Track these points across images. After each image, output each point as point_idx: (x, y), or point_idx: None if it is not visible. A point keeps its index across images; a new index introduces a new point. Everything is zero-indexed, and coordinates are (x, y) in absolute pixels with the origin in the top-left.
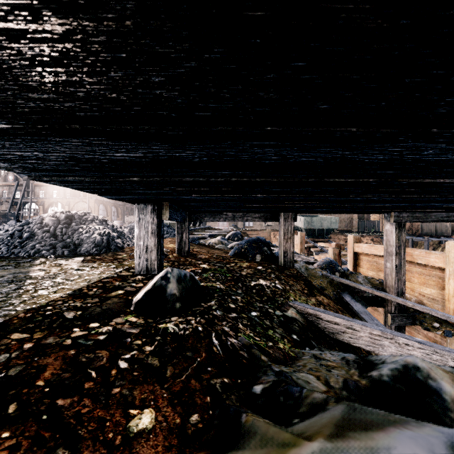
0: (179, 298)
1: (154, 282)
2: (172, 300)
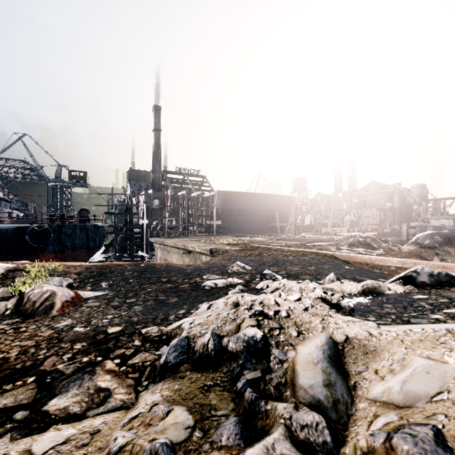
0: None
1: None
2: None
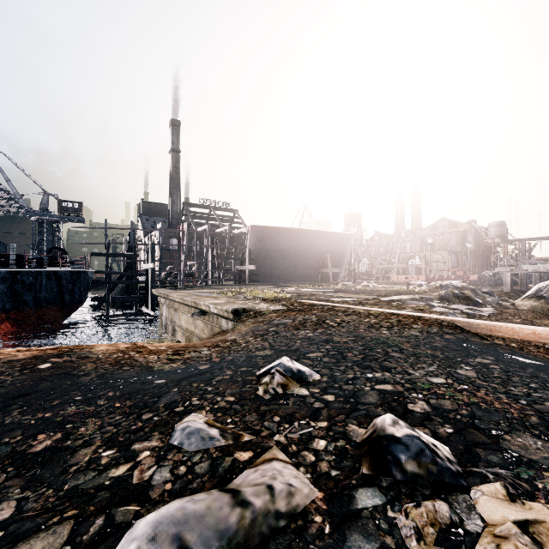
0: None
1: None
2: None
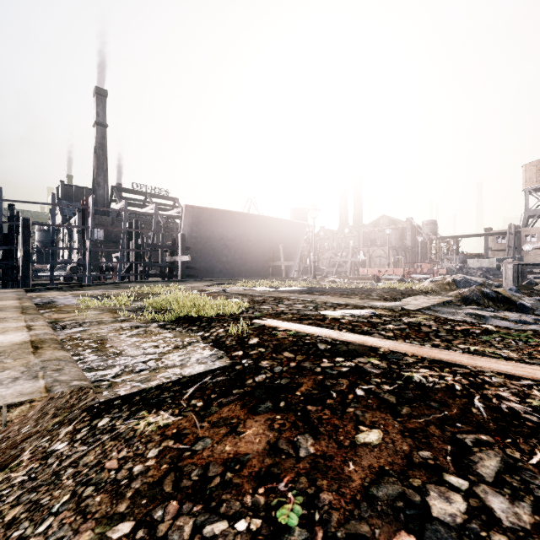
0: (534, 284)
1: (528, 281)
2: (532, 284)
